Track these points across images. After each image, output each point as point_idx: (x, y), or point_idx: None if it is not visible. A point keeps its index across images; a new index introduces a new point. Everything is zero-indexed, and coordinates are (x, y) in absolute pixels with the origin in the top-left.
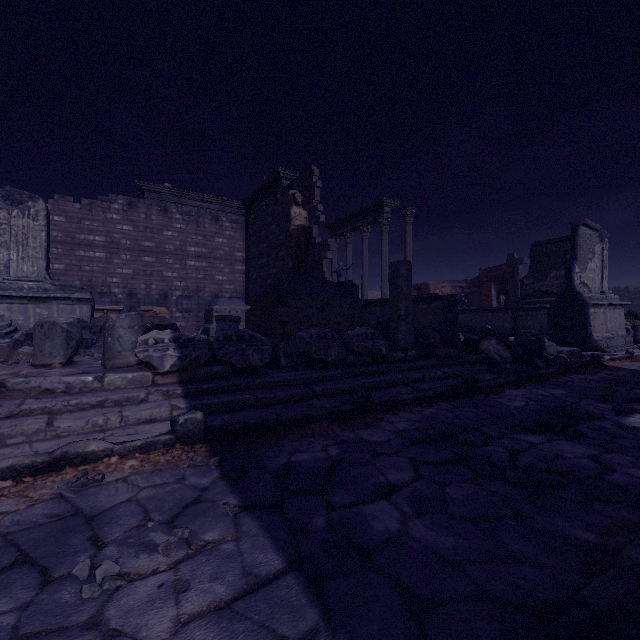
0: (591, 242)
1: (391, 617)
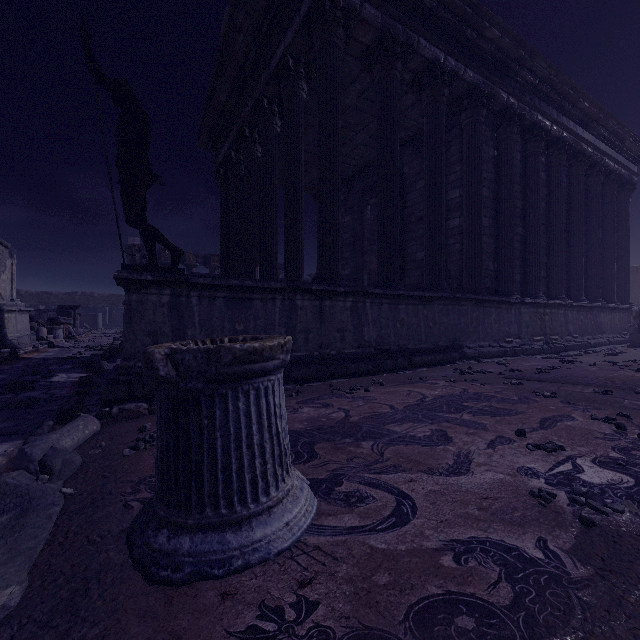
0: (4, 257)
1: (5, 437)
